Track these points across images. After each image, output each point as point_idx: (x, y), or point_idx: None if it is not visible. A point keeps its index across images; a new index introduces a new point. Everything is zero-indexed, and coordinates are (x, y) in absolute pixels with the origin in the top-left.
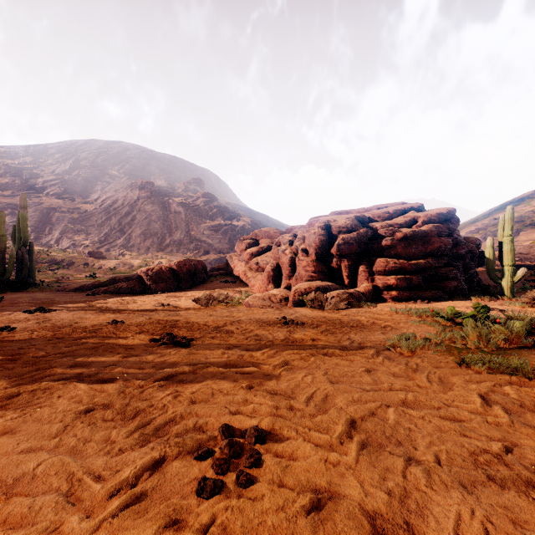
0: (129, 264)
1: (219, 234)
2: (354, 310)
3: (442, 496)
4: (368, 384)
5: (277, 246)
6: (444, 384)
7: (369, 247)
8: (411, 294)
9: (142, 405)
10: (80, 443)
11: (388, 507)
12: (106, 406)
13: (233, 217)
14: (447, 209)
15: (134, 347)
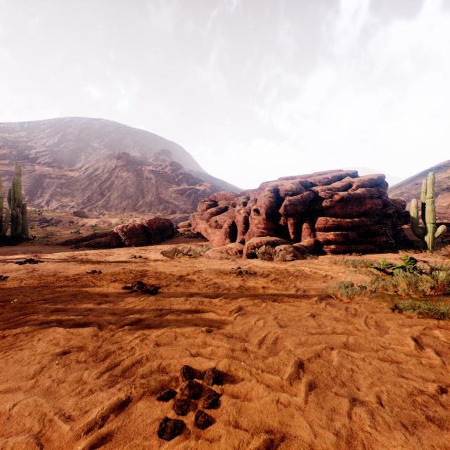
0: (108, 222)
1: (184, 197)
2: (298, 261)
3: (386, 437)
4: (313, 327)
5: (233, 206)
6: (380, 327)
7: (312, 208)
8: (347, 248)
9: (112, 348)
10: (54, 384)
11: (336, 449)
12: (80, 348)
13: (196, 183)
14: (377, 175)
15: (108, 294)
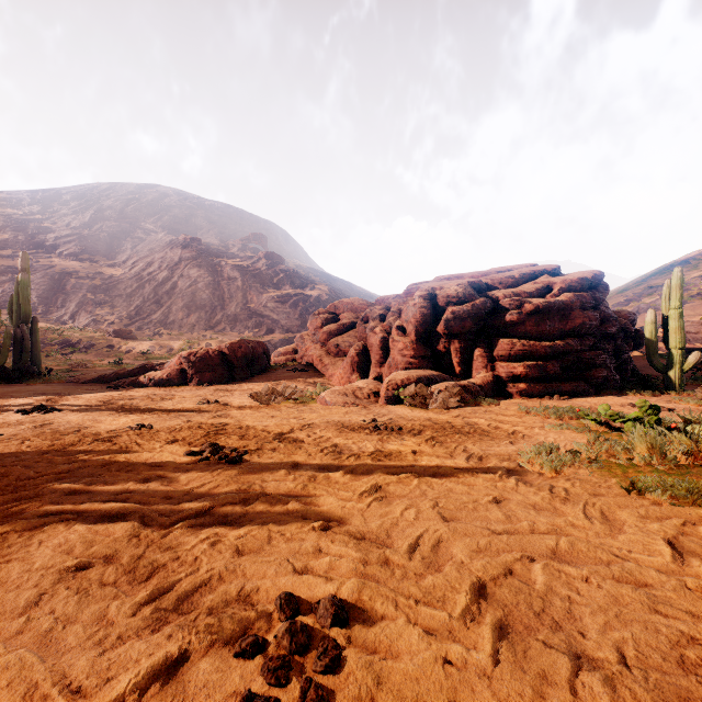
0: (168, 347)
1: (287, 307)
2: (468, 409)
3: None
4: (498, 522)
5: (363, 322)
6: (610, 521)
7: (488, 324)
8: (545, 387)
9: (162, 558)
10: (58, 626)
11: None
12: (109, 559)
13: (306, 285)
14: (592, 272)
15: (161, 464)
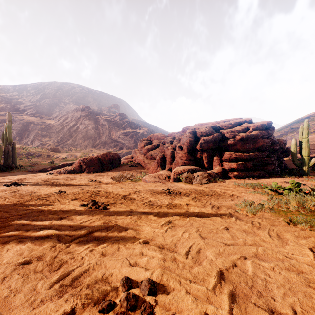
0: (75, 155)
1: (128, 137)
2: (211, 184)
3: None
4: (228, 239)
5: (163, 144)
6: (281, 239)
7: (220, 145)
8: (246, 174)
9: (66, 258)
10: (11, 294)
11: None
12: (40, 258)
13: (137, 127)
14: (267, 121)
15: (68, 210)
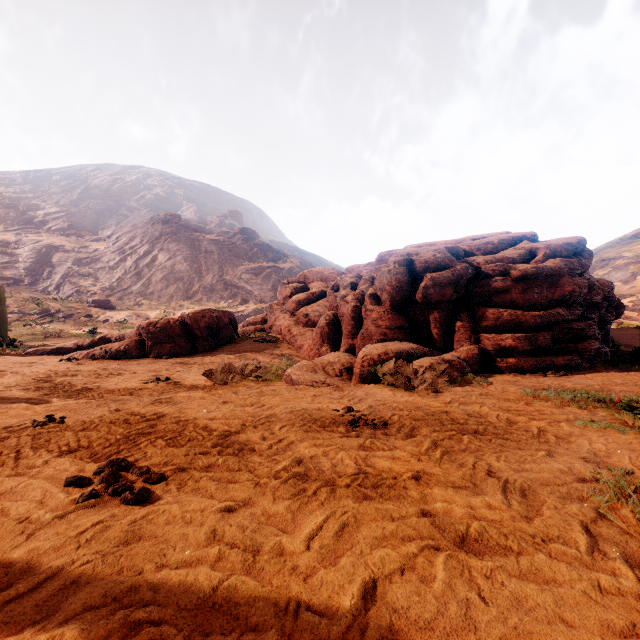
0: (144, 316)
1: (260, 279)
2: (459, 391)
3: None
4: None
5: (333, 291)
6: None
7: (470, 292)
8: (537, 362)
9: None
10: None
11: None
12: None
13: (278, 258)
14: (576, 238)
15: (11, 509)
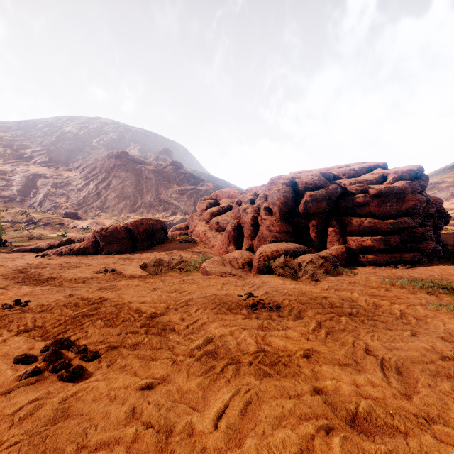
0: (102, 224)
1: (185, 197)
2: (333, 280)
3: None
4: None
5: (237, 205)
6: None
7: (338, 205)
8: (389, 257)
9: None
10: None
11: None
12: None
13: (198, 183)
14: (416, 166)
15: None
